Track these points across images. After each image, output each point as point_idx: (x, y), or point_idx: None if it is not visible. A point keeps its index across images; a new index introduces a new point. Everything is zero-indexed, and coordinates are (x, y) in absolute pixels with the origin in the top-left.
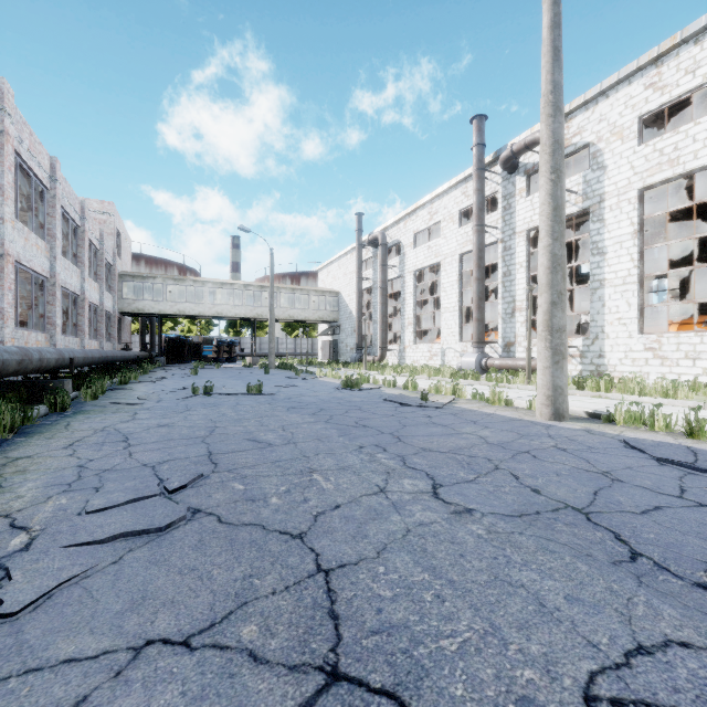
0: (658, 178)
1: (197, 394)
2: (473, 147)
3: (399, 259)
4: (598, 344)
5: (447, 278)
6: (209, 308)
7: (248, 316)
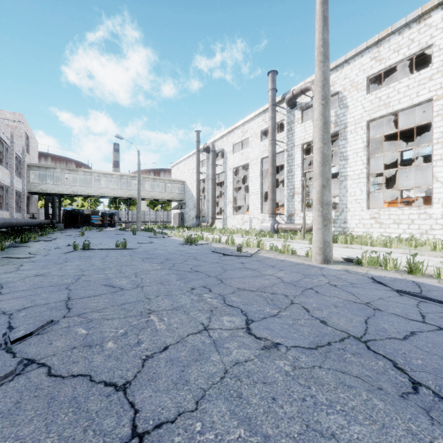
0: (378, 114)
1: (77, 250)
2: (269, 90)
3: (223, 160)
4: (343, 214)
5: (253, 173)
6: (95, 190)
7: (122, 196)
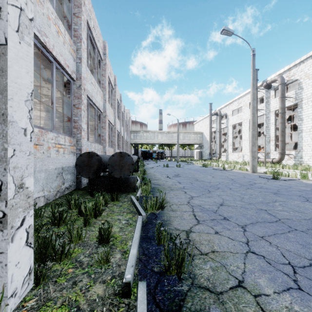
0: None
1: (164, 167)
2: None
3: (226, 120)
4: (300, 153)
5: (245, 128)
6: (156, 141)
7: (169, 143)
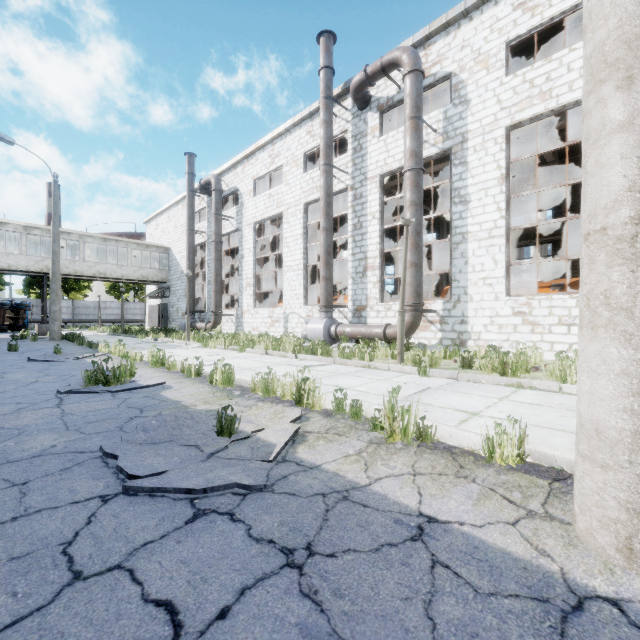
0: (529, 114)
1: None
2: (320, 70)
3: (236, 209)
4: (460, 307)
5: (291, 232)
6: None
7: (30, 269)
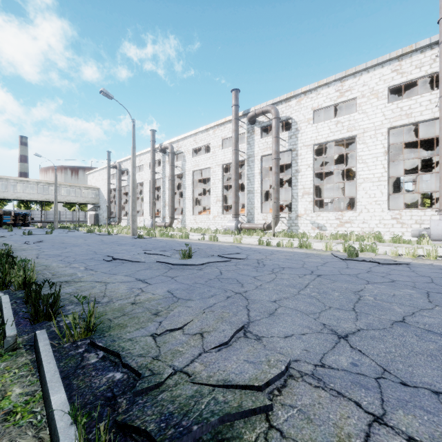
0: (196, 169)
1: (25, 235)
2: (151, 141)
3: (127, 177)
4: (185, 218)
5: (146, 189)
6: (11, 194)
7: (39, 200)
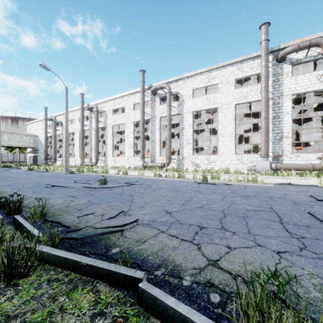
0: (115, 124)
1: None
2: (80, 101)
3: (62, 127)
4: (106, 159)
5: (76, 137)
6: None
7: None
